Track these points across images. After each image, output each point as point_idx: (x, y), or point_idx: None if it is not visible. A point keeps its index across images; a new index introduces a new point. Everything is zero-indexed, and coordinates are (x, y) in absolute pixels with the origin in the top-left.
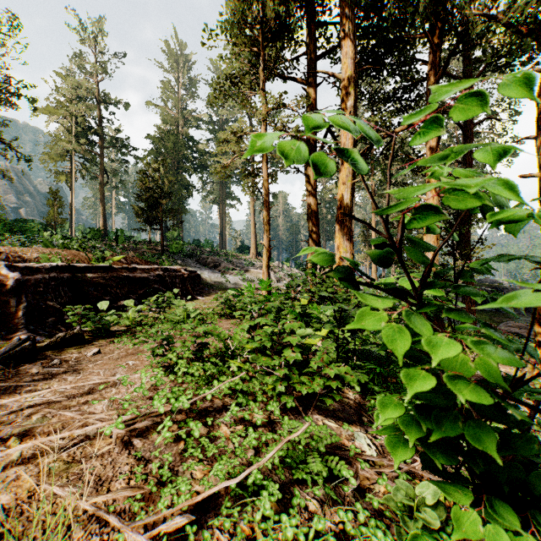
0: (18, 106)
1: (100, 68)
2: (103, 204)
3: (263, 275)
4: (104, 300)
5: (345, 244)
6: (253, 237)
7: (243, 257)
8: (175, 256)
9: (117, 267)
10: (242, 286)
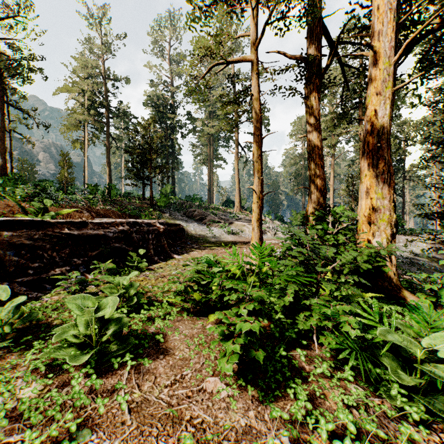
0: (31, 78)
1: (106, 49)
2: (109, 166)
3: (252, 233)
4: (30, 268)
5: (380, 186)
6: (237, 192)
7: (228, 210)
8: (164, 209)
9: (54, 222)
10: (226, 238)
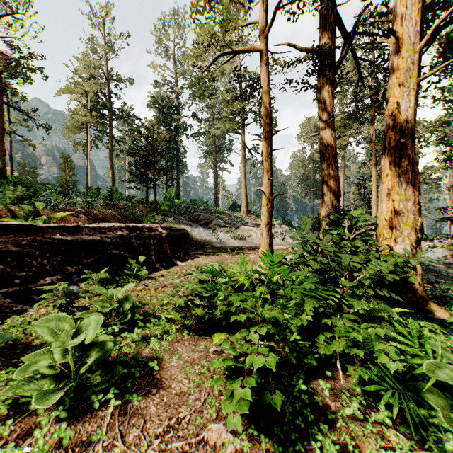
0: (31, 78)
1: (108, 49)
2: (112, 169)
3: (261, 238)
4: (17, 277)
5: (403, 187)
6: (244, 196)
7: (235, 214)
8: (168, 213)
9: (44, 226)
10: (232, 244)
